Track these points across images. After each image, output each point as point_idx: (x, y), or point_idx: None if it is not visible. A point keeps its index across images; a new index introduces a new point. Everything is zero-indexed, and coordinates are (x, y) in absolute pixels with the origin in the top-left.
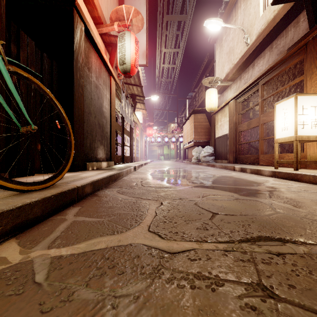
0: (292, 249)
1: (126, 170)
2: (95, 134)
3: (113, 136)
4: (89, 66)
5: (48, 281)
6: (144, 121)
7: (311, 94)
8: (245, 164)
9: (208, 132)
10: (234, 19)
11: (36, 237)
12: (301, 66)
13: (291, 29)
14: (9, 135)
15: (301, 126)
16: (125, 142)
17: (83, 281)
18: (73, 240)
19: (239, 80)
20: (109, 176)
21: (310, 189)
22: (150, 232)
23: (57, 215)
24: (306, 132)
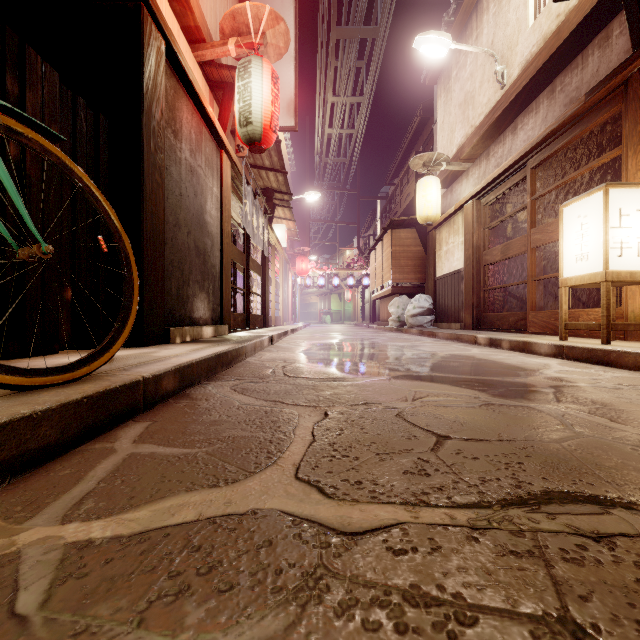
0: (629, 525)
1: (253, 342)
2: (188, 270)
3: (226, 273)
4: (177, 127)
5: (46, 611)
6: (291, 244)
7: (638, 185)
8: (498, 331)
9: (421, 265)
10: (474, 35)
11: (41, 492)
12: (614, 128)
13: (594, 52)
14: (2, 269)
15: (618, 252)
16: (251, 287)
17: (133, 610)
18: (123, 501)
19: (485, 160)
20: (216, 355)
21: (639, 384)
22: (300, 480)
23: (96, 441)
24: (627, 263)
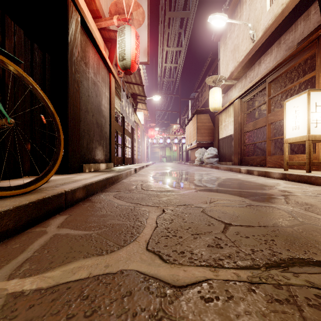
0: None
1: (126, 172)
2: (93, 134)
3: (112, 136)
4: (86, 60)
5: None
6: (146, 122)
7: None
8: (251, 166)
9: (211, 132)
10: (238, 15)
11: None
12: (311, 62)
13: (301, 23)
14: None
15: (314, 125)
16: (125, 144)
17: None
18: (46, 264)
19: (244, 79)
20: (106, 178)
21: None
22: (149, 251)
23: (37, 227)
24: (319, 130)
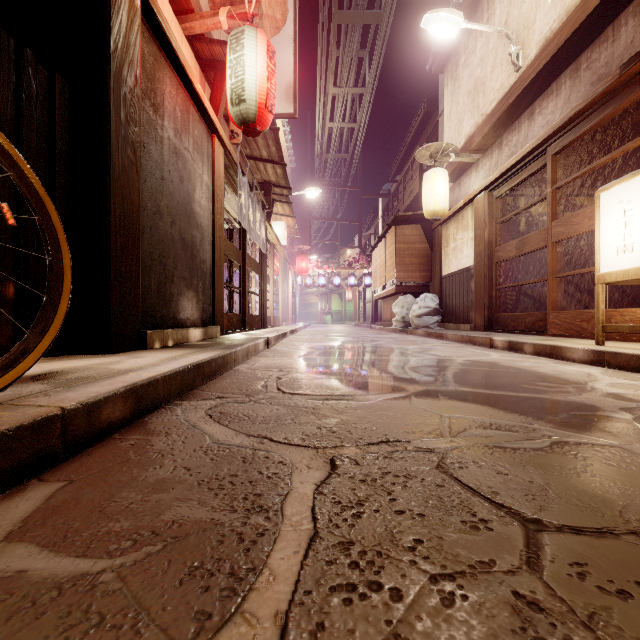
0: None
1: (245, 347)
2: (172, 264)
3: (218, 270)
4: (157, 100)
5: None
6: (291, 243)
7: None
8: (513, 333)
9: (426, 263)
10: (485, 17)
11: None
12: None
13: (628, 21)
14: None
15: None
16: (248, 286)
17: None
18: None
19: (497, 150)
20: (194, 365)
21: None
22: None
23: None
24: None
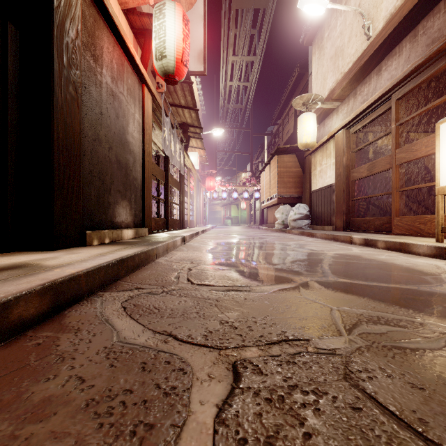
0: None
1: (165, 244)
2: (110, 180)
3: (147, 186)
4: (97, 53)
5: None
6: (202, 168)
7: None
8: (365, 233)
9: (299, 182)
10: (343, 2)
11: None
12: None
13: None
14: None
15: None
16: (171, 198)
17: None
18: None
19: (353, 98)
20: (119, 260)
21: None
22: None
23: None
24: None
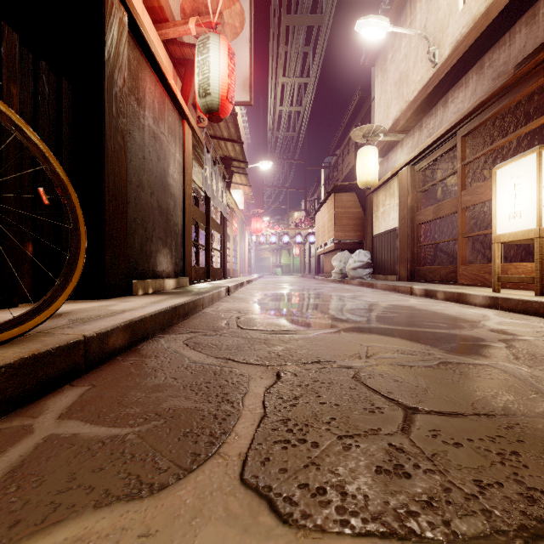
0: None
1: (210, 294)
2: (152, 227)
3: (188, 231)
4: (140, 95)
5: None
6: (247, 207)
7: None
8: (430, 283)
9: (360, 224)
10: (408, 21)
11: None
12: (537, 100)
13: (521, 30)
14: None
15: None
16: (212, 244)
17: None
18: (1, 530)
19: (418, 131)
20: (172, 307)
21: None
22: (246, 485)
23: (17, 416)
24: None
